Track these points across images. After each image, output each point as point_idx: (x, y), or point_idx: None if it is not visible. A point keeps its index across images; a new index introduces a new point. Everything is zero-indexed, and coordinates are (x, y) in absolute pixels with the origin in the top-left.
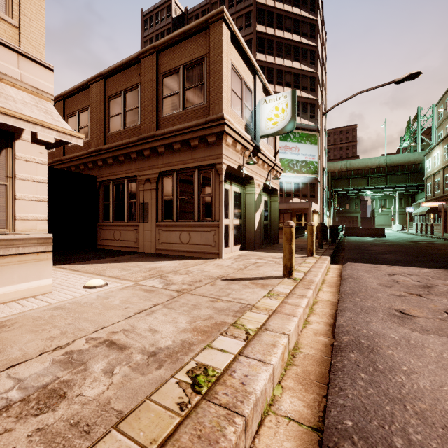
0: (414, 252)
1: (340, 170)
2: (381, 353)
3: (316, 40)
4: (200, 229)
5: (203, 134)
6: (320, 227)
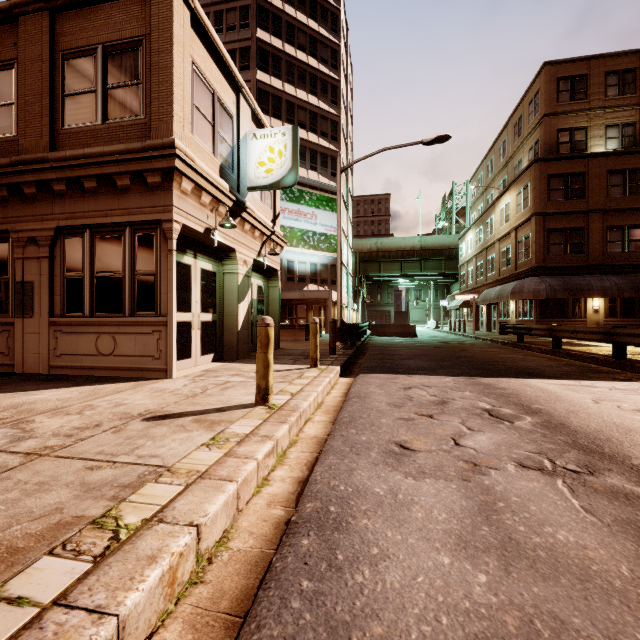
0: (442, 355)
1: (370, 250)
2: (351, 528)
3: (338, 72)
4: (134, 330)
5: (138, 169)
6: (332, 325)
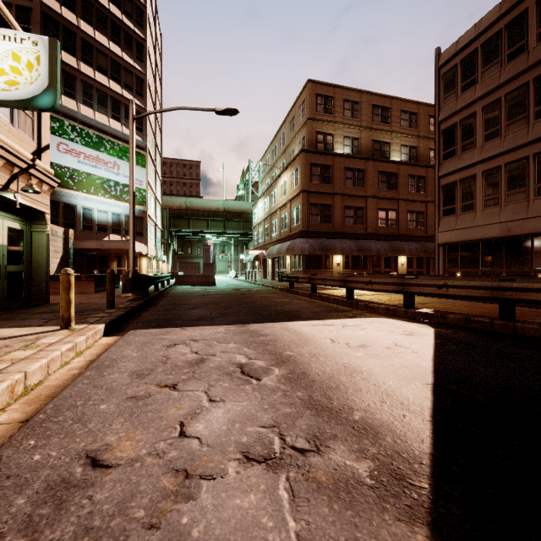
0: (228, 302)
1: (180, 207)
2: None
3: (144, 31)
4: None
5: None
6: (110, 277)
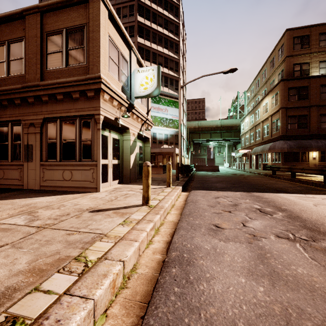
0: (233, 181)
1: (194, 127)
2: (195, 264)
3: (179, 36)
4: (81, 168)
5: (83, 89)
6: (177, 166)
